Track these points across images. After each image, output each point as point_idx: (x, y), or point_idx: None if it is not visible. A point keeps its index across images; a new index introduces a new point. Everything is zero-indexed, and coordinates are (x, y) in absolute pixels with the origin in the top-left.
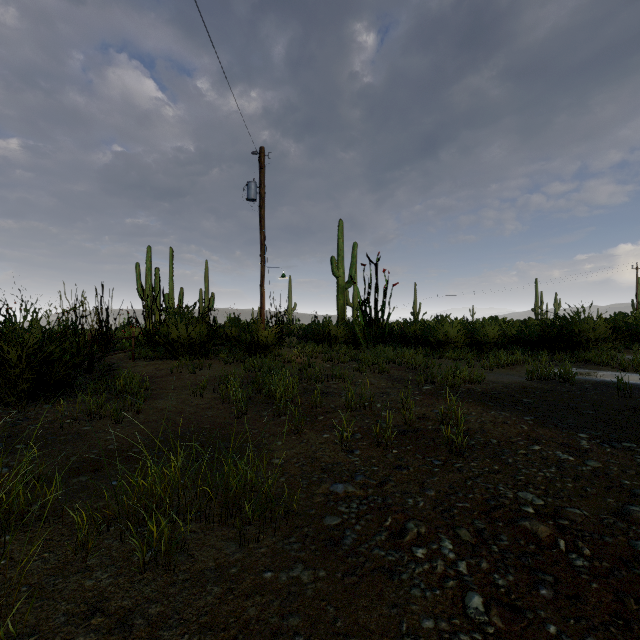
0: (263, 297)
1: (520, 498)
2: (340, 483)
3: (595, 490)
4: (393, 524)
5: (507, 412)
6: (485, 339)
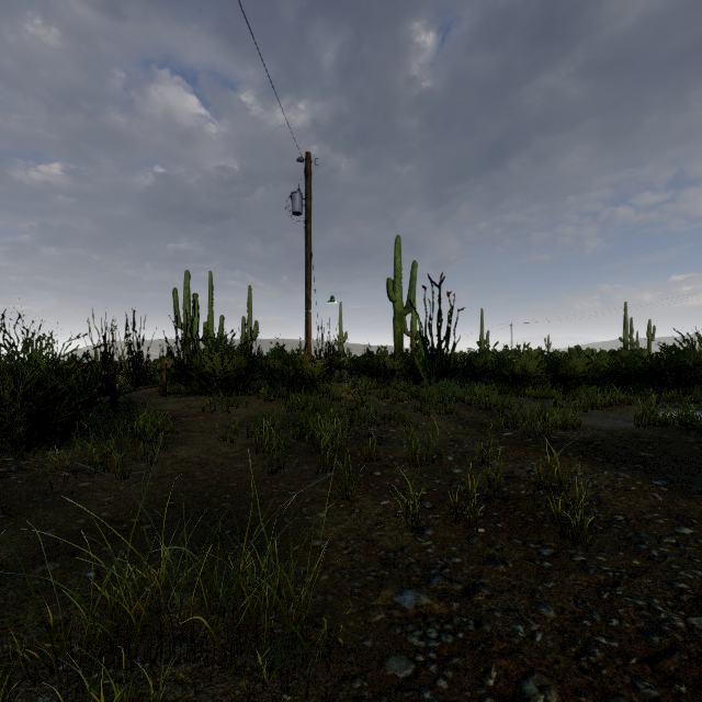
0: (309, 324)
1: (697, 630)
2: (408, 588)
3: None
4: (500, 680)
5: (626, 472)
6: (571, 373)
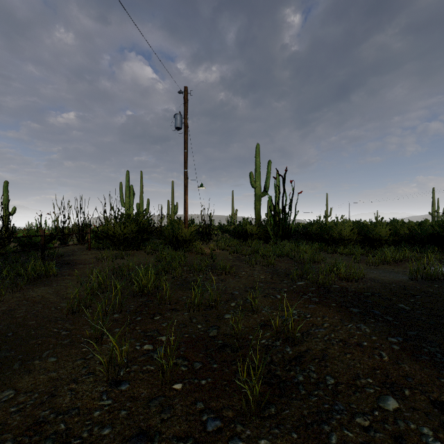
0: (186, 203)
1: None
2: None
3: None
4: None
5: (369, 326)
6: (377, 237)
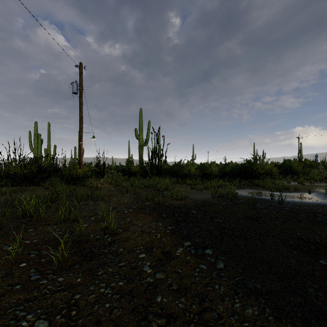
0: (81, 149)
1: None
2: None
3: (120, 312)
4: None
5: (163, 222)
6: (211, 173)
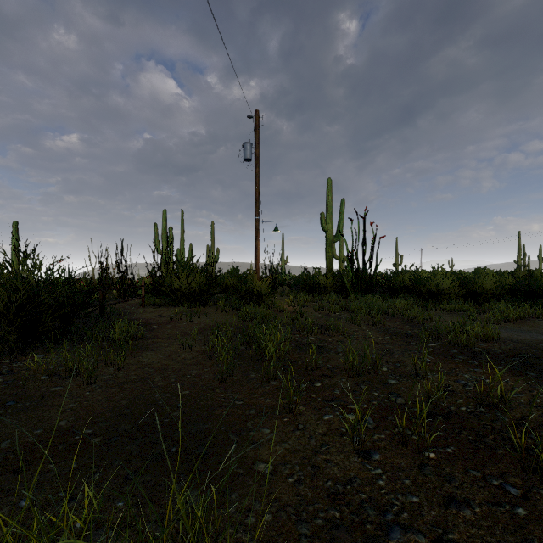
0: (257, 249)
1: None
2: (364, 542)
3: None
4: None
5: None
6: (480, 290)
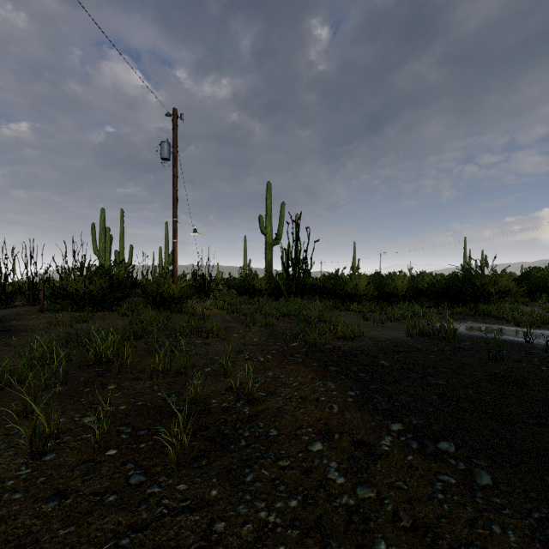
0: (175, 252)
1: None
2: None
3: None
4: None
5: (336, 382)
6: (395, 292)
